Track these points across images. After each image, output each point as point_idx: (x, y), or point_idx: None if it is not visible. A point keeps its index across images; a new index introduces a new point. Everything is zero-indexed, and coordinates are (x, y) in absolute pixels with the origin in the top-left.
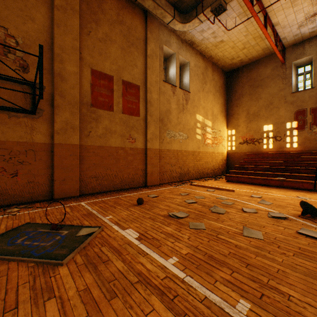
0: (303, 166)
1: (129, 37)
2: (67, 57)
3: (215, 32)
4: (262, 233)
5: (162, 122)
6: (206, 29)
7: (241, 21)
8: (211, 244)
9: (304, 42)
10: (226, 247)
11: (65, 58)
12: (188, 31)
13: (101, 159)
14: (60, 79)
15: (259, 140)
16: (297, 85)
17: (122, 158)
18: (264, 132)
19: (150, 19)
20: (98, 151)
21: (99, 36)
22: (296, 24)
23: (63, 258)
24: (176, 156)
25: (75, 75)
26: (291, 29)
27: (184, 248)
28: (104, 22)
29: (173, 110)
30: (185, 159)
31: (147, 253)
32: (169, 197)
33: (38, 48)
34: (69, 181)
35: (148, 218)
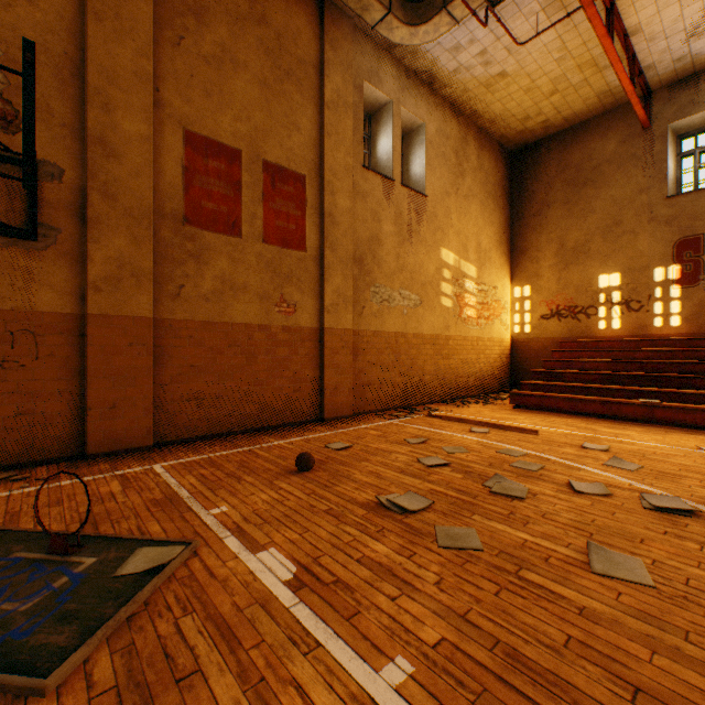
0: (699, 372)
1: (280, 58)
2: (122, 97)
3: (486, 51)
4: (643, 562)
5: (361, 264)
6: (467, 44)
7: (552, 22)
8: (508, 606)
9: (697, 76)
10: (553, 616)
11: (117, 99)
12: (423, 49)
13: (209, 355)
14: (104, 153)
15: (588, 311)
16: (679, 179)
17: (262, 351)
18: (600, 291)
19: (332, 15)
20: (202, 335)
21: (206, 50)
22: (683, 31)
23: (51, 667)
24: (394, 348)
25: (142, 142)
26: (670, 44)
27: (428, 620)
28: (218, 16)
29: (387, 238)
30: (415, 354)
31: (318, 643)
32: (378, 450)
33: (46, 71)
34: (126, 410)
35: (325, 512)
